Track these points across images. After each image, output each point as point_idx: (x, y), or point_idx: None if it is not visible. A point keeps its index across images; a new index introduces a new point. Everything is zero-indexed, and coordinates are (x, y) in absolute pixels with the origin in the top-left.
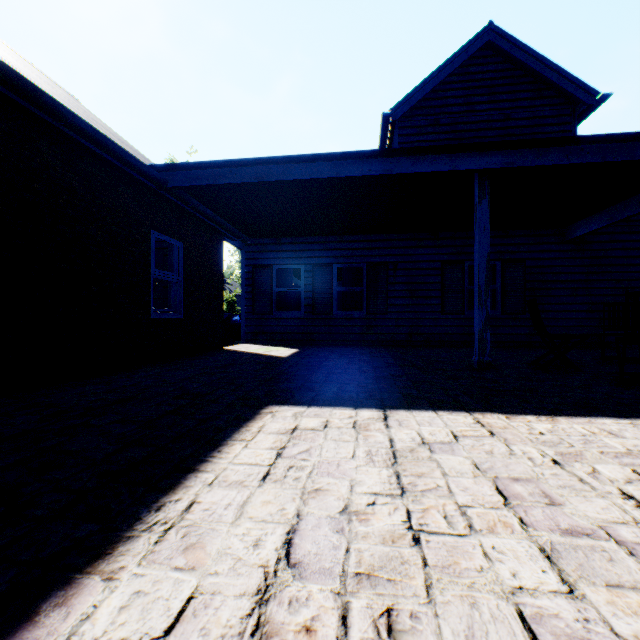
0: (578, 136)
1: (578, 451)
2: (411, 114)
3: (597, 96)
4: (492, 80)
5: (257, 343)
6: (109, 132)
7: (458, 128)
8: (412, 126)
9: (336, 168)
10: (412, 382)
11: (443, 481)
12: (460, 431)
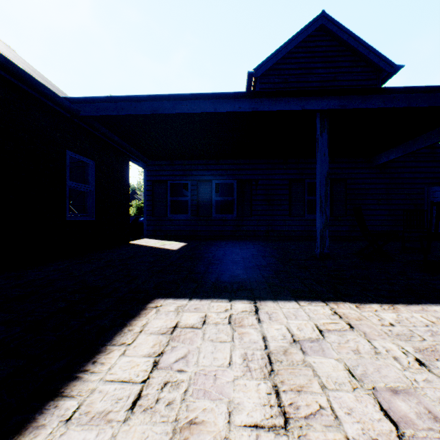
0: (392, 87)
1: (432, 346)
2: (268, 74)
3: (394, 67)
4: (324, 52)
5: (156, 238)
6: (33, 72)
7: (301, 85)
8: (269, 82)
9: (214, 105)
10: (273, 272)
11: (324, 399)
12: (323, 324)
